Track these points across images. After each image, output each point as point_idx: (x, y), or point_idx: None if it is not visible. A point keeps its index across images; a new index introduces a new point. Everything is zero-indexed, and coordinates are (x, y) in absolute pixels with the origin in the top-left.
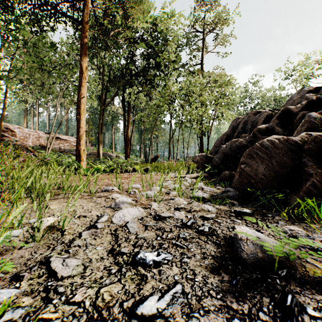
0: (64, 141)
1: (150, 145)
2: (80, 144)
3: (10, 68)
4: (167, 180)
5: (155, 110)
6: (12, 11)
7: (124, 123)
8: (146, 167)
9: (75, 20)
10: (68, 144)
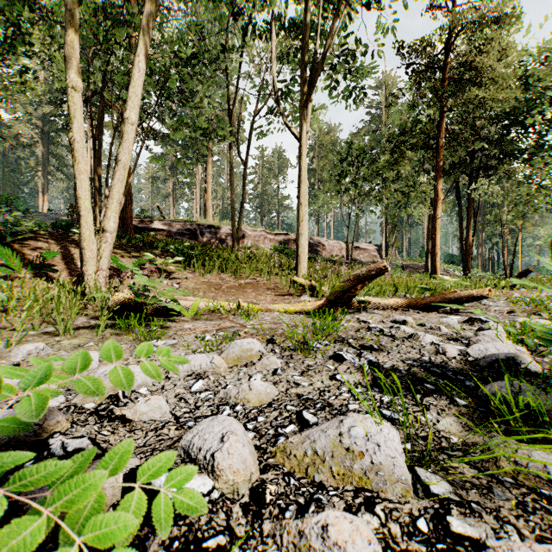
0: (363, 251)
1: (513, 254)
2: (436, 260)
3: (359, 197)
4: (546, 294)
5: (523, 206)
6: (368, 153)
7: (461, 222)
8: (512, 283)
9: (429, 149)
10: (367, 254)
